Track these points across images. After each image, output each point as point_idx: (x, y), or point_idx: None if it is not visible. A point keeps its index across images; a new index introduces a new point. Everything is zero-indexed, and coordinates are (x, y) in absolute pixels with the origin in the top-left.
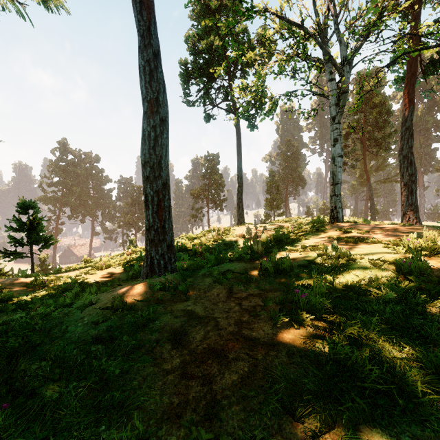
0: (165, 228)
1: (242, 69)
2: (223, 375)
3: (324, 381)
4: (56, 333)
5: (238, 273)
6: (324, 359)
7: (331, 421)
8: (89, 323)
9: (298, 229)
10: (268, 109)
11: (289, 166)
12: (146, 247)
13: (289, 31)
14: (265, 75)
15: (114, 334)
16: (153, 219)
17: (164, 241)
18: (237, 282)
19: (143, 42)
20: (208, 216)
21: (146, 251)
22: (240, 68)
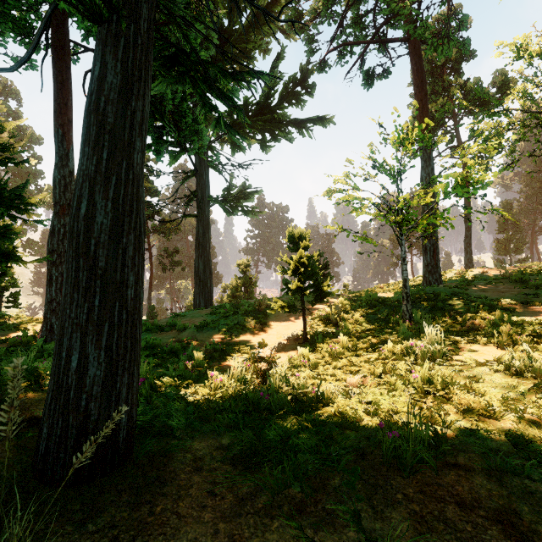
0: (437, 265)
1: (471, 112)
2: (504, 293)
3: (537, 293)
4: (435, 291)
5: (497, 282)
6: (539, 292)
7: (537, 295)
8: (444, 289)
9: (540, 267)
10: (508, 165)
11: (537, 192)
12: (425, 276)
13: (531, 113)
14: (505, 142)
15: (457, 291)
16: (430, 260)
17: (437, 272)
18: (498, 284)
19: (425, 164)
20: (412, 264)
21: (424, 277)
22: (468, 112)
